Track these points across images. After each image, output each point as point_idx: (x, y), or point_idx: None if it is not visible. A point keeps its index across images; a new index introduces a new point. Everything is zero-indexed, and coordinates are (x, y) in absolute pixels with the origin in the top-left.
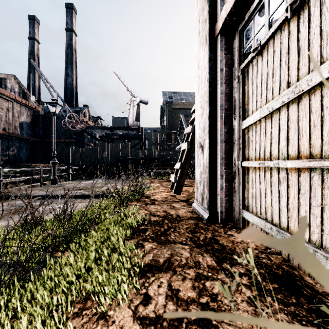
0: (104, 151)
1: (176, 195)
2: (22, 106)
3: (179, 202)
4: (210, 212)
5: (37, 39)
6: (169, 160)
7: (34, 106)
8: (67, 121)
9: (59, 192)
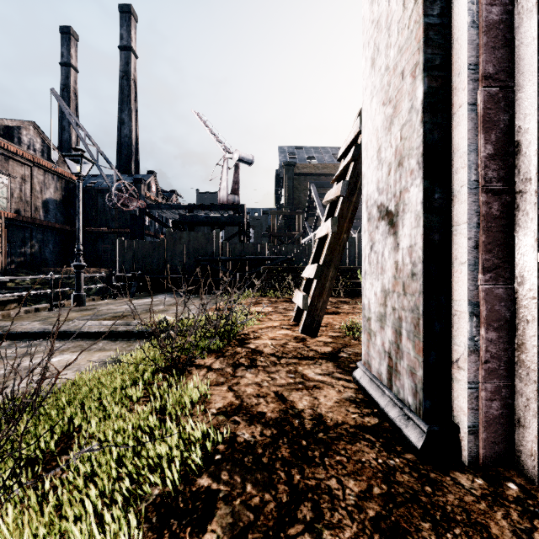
0: (175, 247)
1: (307, 338)
2: (47, 174)
3: (317, 360)
4: (431, 424)
5: (74, 66)
6: (291, 262)
7: (67, 174)
8: (114, 195)
9: (70, 323)
